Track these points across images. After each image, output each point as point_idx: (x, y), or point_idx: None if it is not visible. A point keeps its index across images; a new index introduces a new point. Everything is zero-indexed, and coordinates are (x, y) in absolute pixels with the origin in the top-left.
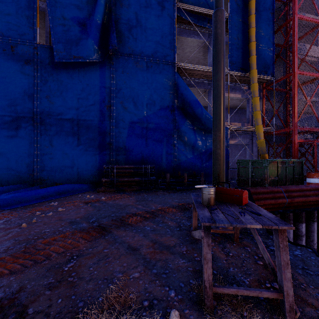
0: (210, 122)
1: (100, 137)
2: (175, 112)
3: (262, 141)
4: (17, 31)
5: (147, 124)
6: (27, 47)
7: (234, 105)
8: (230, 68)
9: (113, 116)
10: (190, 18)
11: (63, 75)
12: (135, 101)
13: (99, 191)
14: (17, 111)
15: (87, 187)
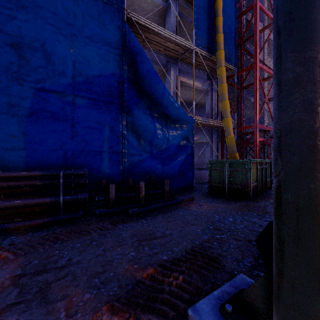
0: (174, 107)
1: None
2: (124, 85)
3: (233, 137)
4: None
5: (74, 98)
6: None
7: (189, 99)
8: (195, 42)
9: None
10: None
11: None
12: (48, 51)
13: None
14: None
15: None
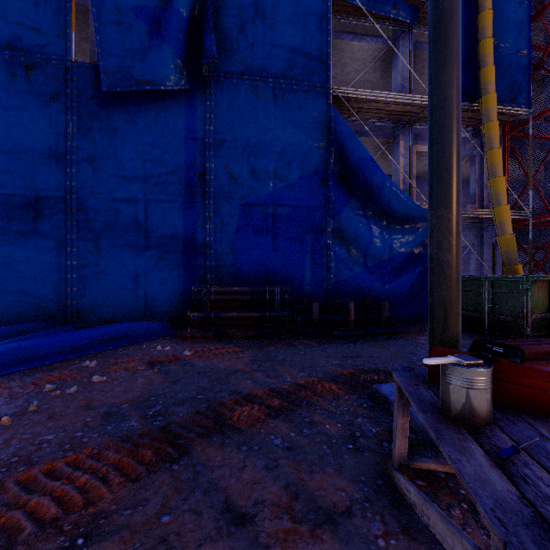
0: (399, 201)
1: (187, 233)
2: (329, 183)
3: (510, 238)
4: (36, 40)
5: (274, 208)
6: (54, 67)
7: None
8: None
9: (210, 193)
10: None
11: (118, 117)
12: (252, 164)
13: (182, 336)
14: (36, 186)
15: (162, 328)
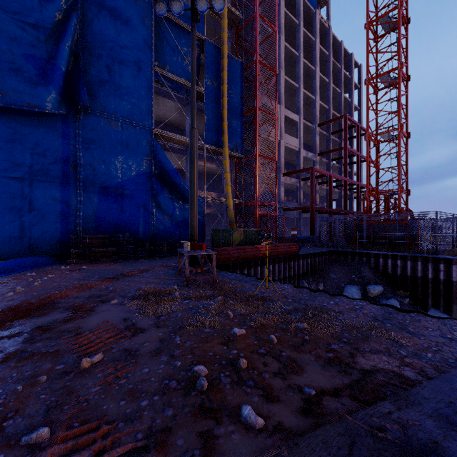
0: (187, 192)
1: (63, 202)
2: (153, 179)
3: (232, 212)
4: None
5: (122, 190)
6: None
7: (212, 172)
8: (206, 142)
9: (80, 178)
10: (168, 83)
11: (8, 121)
12: (107, 164)
13: (70, 263)
14: None
15: (50, 260)
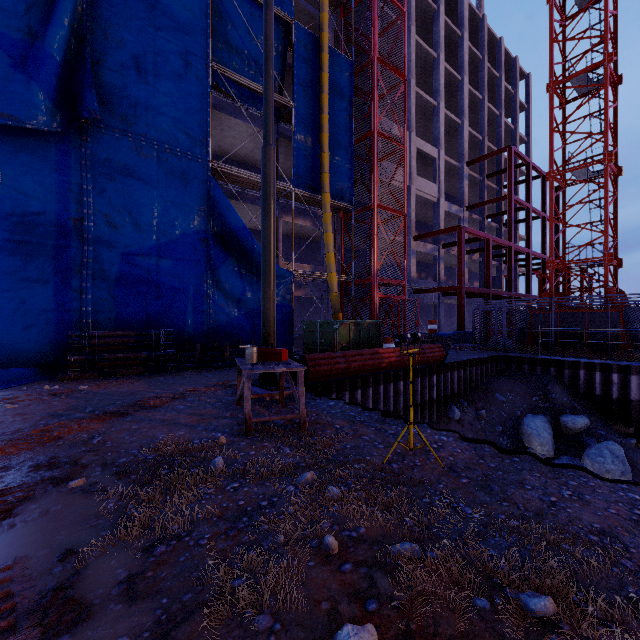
0: None
1: (59, 277)
2: (209, 242)
3: (336, 295)
4: None
5: (158, 259)
6: None
7: (305, 235)
8: (295, 184)
9: (88, 239)
10: (235, 91)
11: None
12: (134, 217)
13: (65, 378)
14: None
15: (33, 374)
